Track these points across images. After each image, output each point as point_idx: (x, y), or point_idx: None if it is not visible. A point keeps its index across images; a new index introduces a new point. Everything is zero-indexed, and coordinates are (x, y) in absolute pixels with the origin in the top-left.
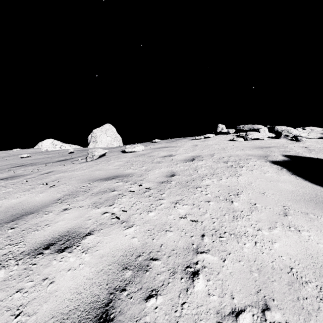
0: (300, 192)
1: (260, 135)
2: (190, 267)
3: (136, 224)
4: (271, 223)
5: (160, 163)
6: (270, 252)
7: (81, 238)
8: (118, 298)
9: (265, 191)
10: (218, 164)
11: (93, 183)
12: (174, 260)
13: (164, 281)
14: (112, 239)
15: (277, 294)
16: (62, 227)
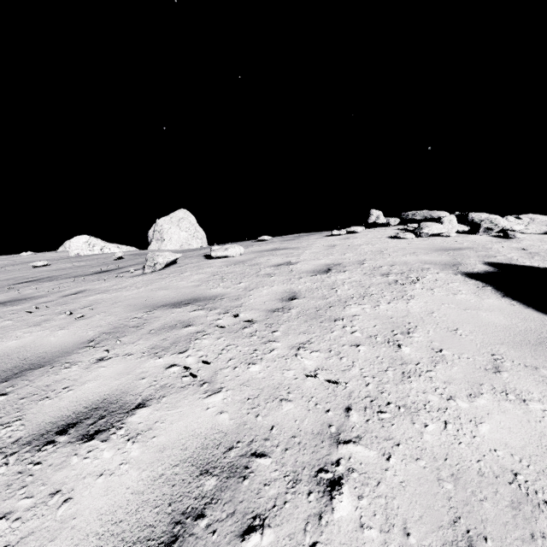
0: (519, 328)
1: (443, 228)
2: (325, 470)
3: (227, 388)
4: (471, 386)
5: (270, 276)
6: (473, 442)
7: (125, 414)
8: (190, 533)
9: (458, 326)
10: (373, 278)
11: (153, 313)
12: (296, 457)
13: (276, 499)
14: (182, 415)
15: (493, 528)
16: (94, 392)
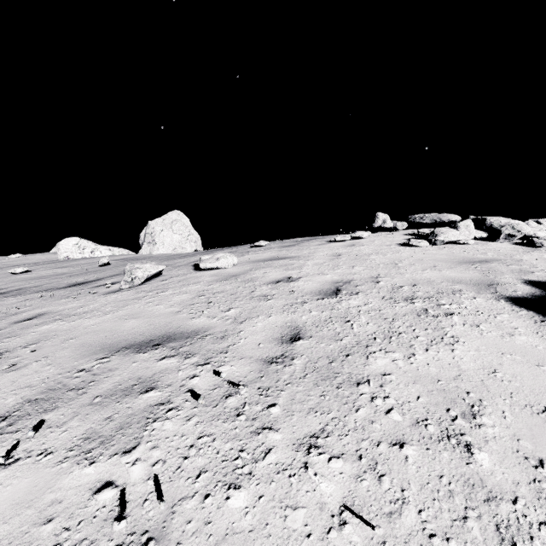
0: None
1: (460, 235)
2: None
3: None
4: None
5: (267, 299)
6: None
7: None
8: None
9: (544, 401)
10: (395, 305)
11: (108, 361)
12: None
13: None
14: None
15: None
16: None
